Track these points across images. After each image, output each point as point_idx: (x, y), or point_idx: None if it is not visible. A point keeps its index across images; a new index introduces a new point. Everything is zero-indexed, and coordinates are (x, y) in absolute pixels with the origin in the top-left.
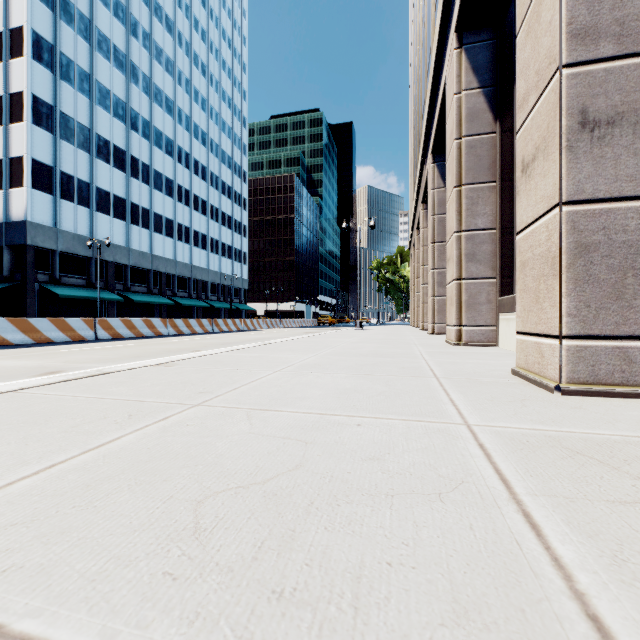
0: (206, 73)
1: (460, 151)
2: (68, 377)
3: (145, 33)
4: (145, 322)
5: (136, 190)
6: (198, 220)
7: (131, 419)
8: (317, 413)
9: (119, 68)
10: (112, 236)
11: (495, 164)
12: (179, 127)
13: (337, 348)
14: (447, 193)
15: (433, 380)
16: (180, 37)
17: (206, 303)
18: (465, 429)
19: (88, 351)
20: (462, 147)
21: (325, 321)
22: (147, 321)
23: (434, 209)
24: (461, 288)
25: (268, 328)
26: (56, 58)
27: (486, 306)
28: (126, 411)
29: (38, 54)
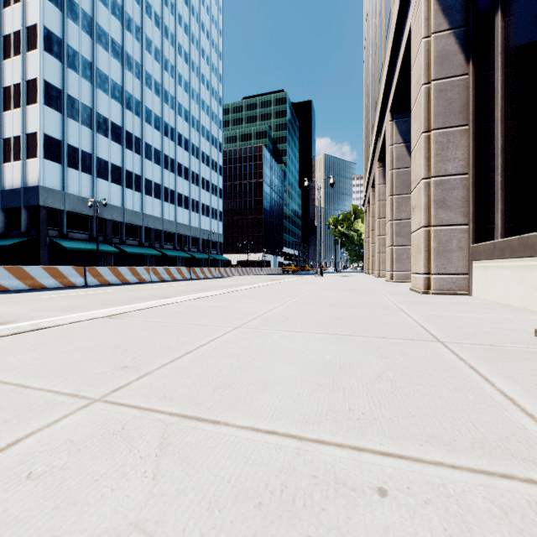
0: (188, 60)
1: (428, 96)
2: None
3: (137, 28)
4: (130, 270)
5: (130, 159)
6: (181, 184)
7: None
8: (289, 434)
9: (116, 57)
10: (110, 198)
11: (467, 107)
12: (166, 106)
13: (303, 296)
14: (412, 142)
15: (440, 347)
16: (166, 30)
17: (188, 254)
18: None
19: (66, 297)
20: (431, 91)
21: (289, 269)
22: (132, 269)
23: (392, 164)
24: (430, 235)
25: (239, 275)
26: (64, 50)
27: (457, 253)
28: None
29: (49, 47)
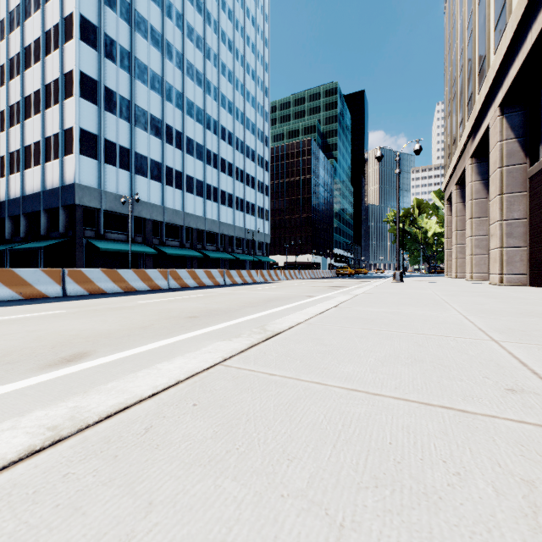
0: (232, 48)
1: None
2: None
3: (178, 14)
4: (137, 273)
5: (170, 155)
6: (225, 181)
7: None
8: None
9: (155, 46)
10: (149, 196)
11: None
12: (208, 98)
13: None
14: None
15: None
16: (209, 17)
17: (232, 256)
18: None
19: None
20: None
21: (344, 272)
22: (140, 272)
23: None
24: None
25: (286, 279)
26: (100, 38)
27: None
28: None
29: (85, 35)
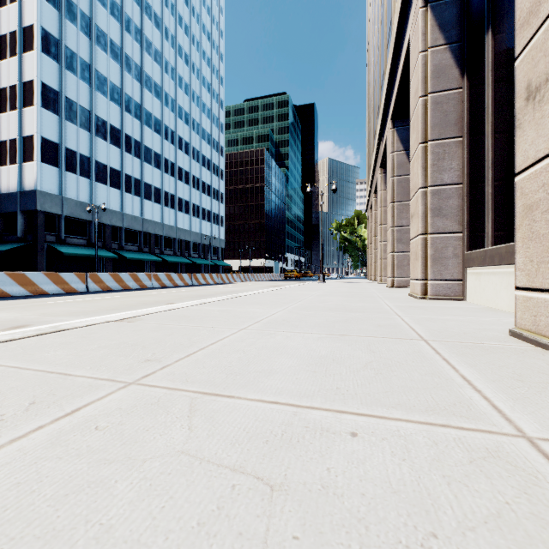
0: (189, 62)
1: (426, 108)
2: (14, 336)
3: (137, 29)
4: (132, 276)
5: (129, 163)
6: (182, 188)
7: (26, 412)
8: (288, 403)
9: (115, 59)
10: (109, 203)
11: (462, 119)
12: (166, 109)
13: (304, 301)
14: (411, 151)
15: (422, 344)
16: (166, 32)
17: (189, 260)
18: (533, 451)
19: (71, 303)
20: (428, 104)
21: (291, 275)
22: (133, 275)
23: (393, 171)
24: (427, 243)
25: (241, 281)
26: (61, 51)
27: (452, 260)
28: (33, 394)
29: (46, 48)
